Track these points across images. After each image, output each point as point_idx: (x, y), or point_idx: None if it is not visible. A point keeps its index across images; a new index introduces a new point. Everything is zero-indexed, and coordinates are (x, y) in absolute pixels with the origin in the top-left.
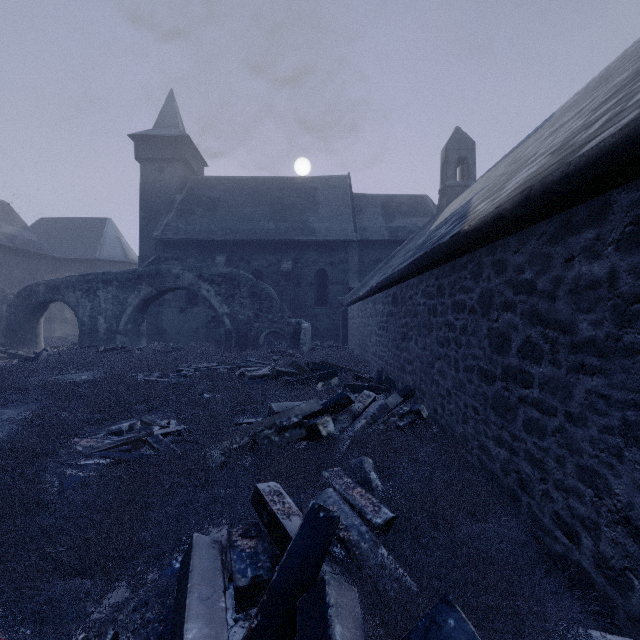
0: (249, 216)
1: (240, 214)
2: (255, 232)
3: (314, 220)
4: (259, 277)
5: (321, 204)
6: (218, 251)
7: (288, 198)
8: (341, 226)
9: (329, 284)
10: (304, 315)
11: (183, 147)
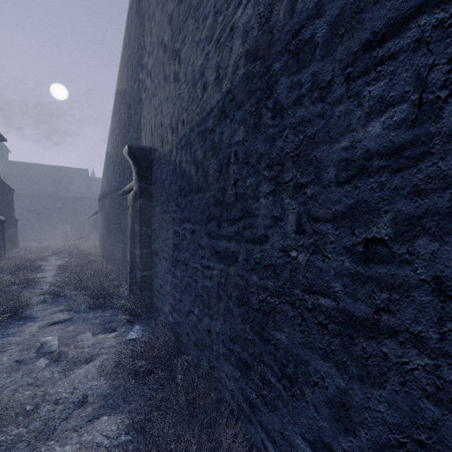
0: (40, 184)
1: (35, 182)
2: (44, 191)
3: (72, 188)
4: (46, 209)
5: (75, 181)
6: (25, 198)
7: (59, 177)
8: (83, 191)
9: (78, 212)
10: (67, 223)
11: (2, 149)
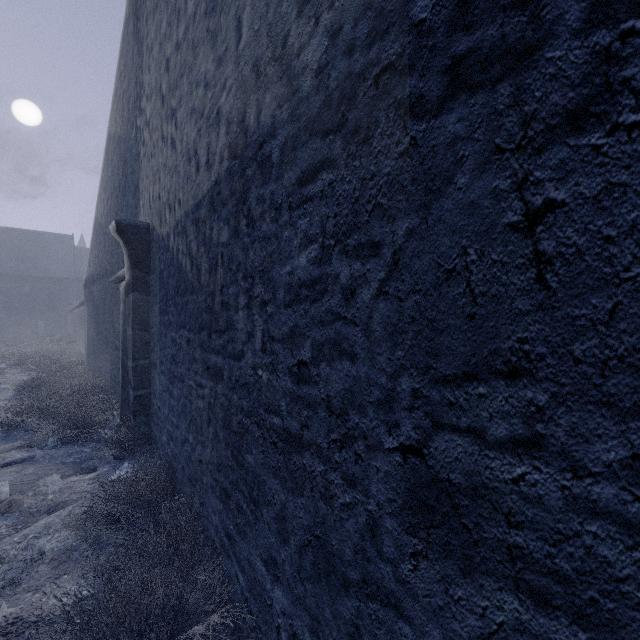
0: None
1: None
2: (0, 268)
3: (46, 263)
4: (3, 294)
5: (52, 253)
6: None
7: (26, 246)
8: (66, 269)
9: (57, 300)
10: (39, 317)
11: None
